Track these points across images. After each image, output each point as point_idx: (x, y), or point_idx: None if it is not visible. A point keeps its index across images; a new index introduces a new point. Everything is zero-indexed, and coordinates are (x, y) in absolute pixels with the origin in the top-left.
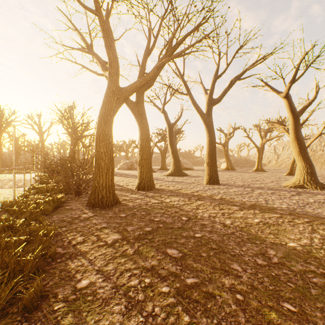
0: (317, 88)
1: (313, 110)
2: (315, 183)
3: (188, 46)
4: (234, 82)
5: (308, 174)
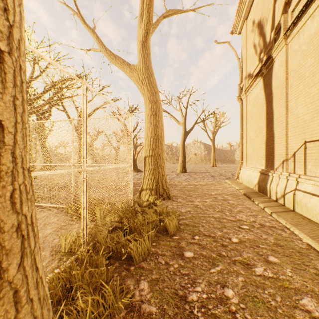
0: (137, 122)
1: (138, 132)
2: (136, 169)
3: (71, 96)
4: (97, 109)
5: (133, 165)
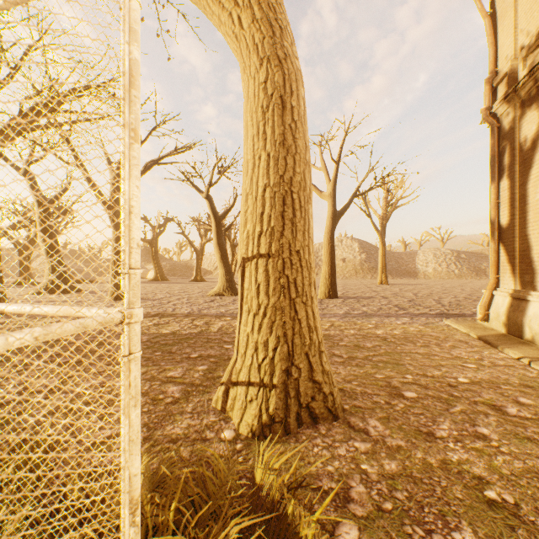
0: (236, 195)
1: (237, 216)
2: (232, 289)
3: (75, 121)
4: (152, 166)
5: (228, 281)
